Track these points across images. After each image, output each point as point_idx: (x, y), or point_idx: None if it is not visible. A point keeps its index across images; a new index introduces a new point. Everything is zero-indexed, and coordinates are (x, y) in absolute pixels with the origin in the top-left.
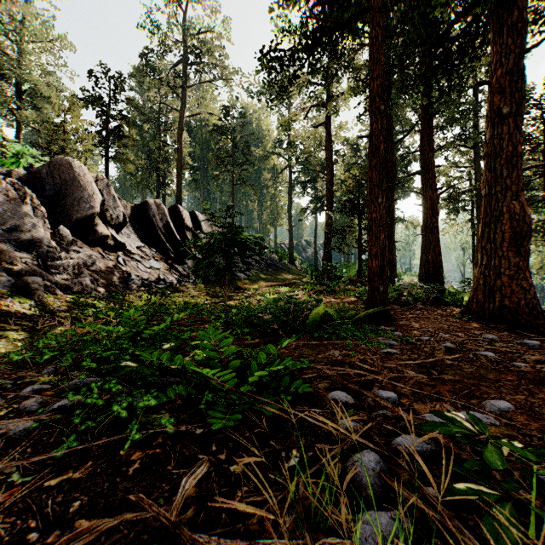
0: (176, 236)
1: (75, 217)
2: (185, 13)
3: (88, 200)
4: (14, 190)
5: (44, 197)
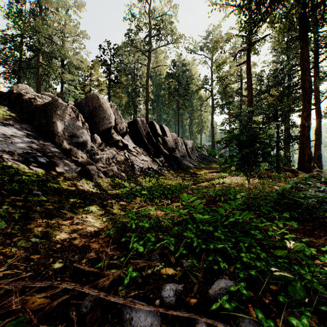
0: (154, 140)
1: (101, 129)
2: (150, 6)
3: (108, 118)
4: (72, 112)
5: (83, 117)
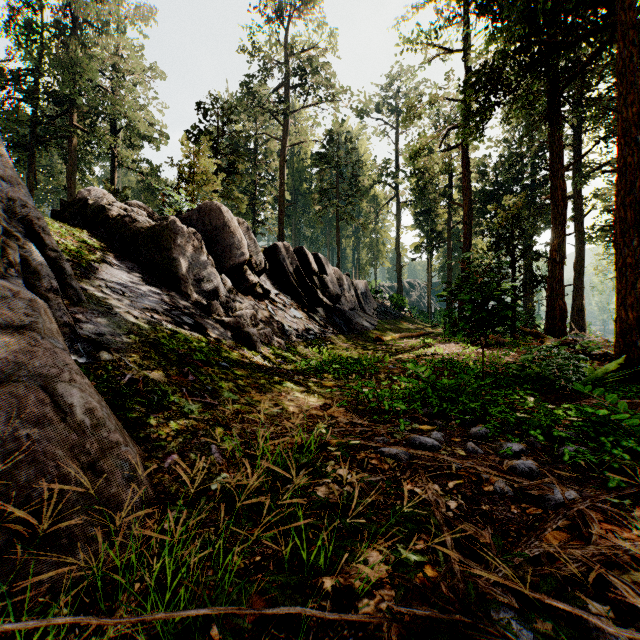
0: (307, 282)
1: (228, 265)
2: (286, 29)
3: (238, 246)
4: (196, 240)
5: None
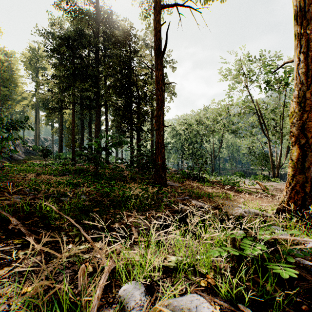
0: None
1: None
2: None
3: None
4: None
5: None
